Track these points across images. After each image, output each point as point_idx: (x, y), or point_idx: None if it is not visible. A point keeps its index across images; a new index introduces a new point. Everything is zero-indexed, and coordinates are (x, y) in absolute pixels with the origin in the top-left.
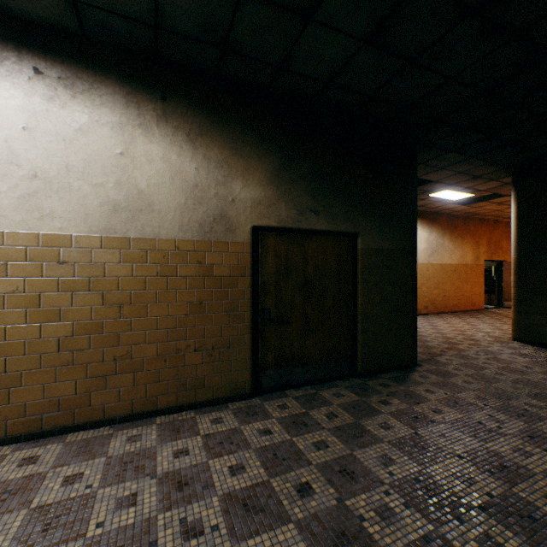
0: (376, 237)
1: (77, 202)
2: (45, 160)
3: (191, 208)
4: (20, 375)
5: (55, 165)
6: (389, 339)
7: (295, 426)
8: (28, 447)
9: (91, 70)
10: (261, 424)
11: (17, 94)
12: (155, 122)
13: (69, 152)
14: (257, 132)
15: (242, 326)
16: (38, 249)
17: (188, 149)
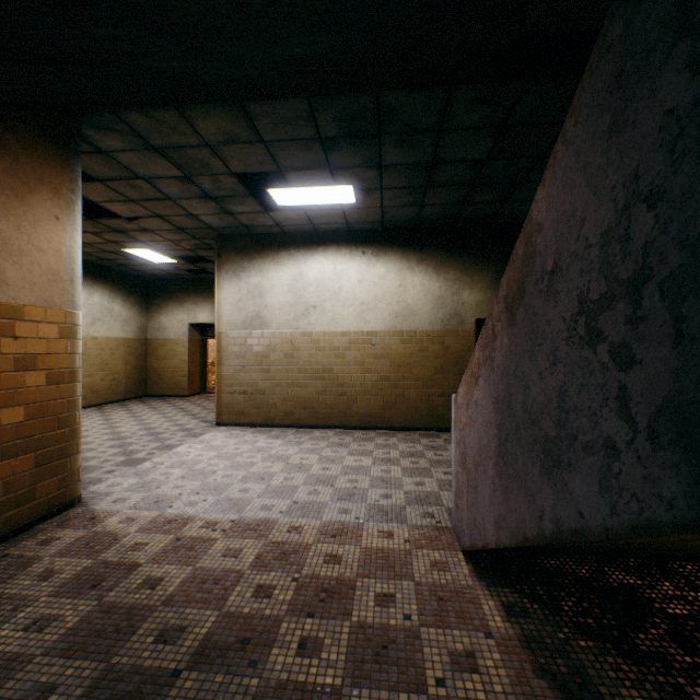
0: None
1: (379, 314)
2: (366, 295)
3: (436, 311)
4: (357, 398)
5: (370, 297)
6: None
7: None
8: (361, 431)
9: (385, 245)
10: None
11: (356, 266)
12: (416, 265)
13: (376, 289)
14: (479, 256)
15: None
16: (364, 338)
17: (434, 276)
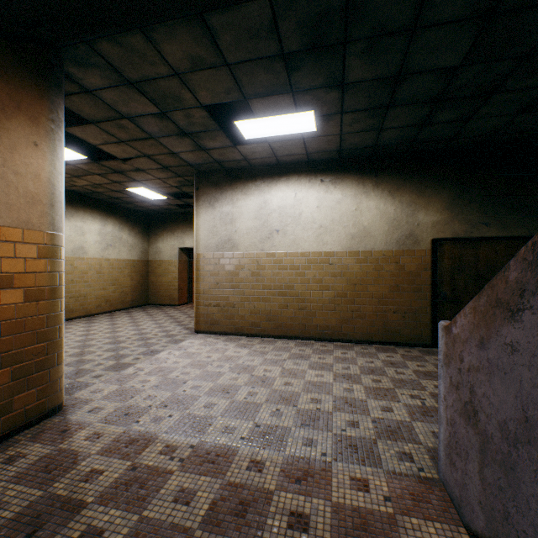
0: None
1: (336, 236)
2: (324, 219)
3: (391, 232)
4: (316, 312)
5: (328, 220)
6: None
7: None
8: (320, 342)
9: (342, 173)
10: (436, 357)
11: (314, 193)
12: (371, 189)
13: (333, 213)
14: (435, 178)
15: (424, 302)
16: (322, 258)
17: (389, 199)
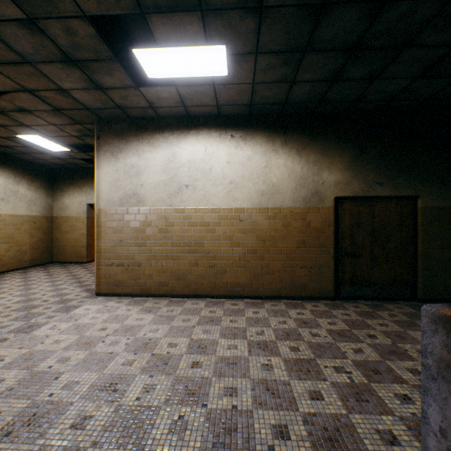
0: (436, 197)
1: (246, 192)
2: (235, 175)
3: (298, 190)
4: (226, 269)
5: (238, 176)
6: (450, 277)
7: (365, 315)
8: (230, 300)
9: (252, 129)
10: (342, 311)
11: (225, 148)
12: (280, 147)
13: (243, 170)
14: (338, 139)
15: (328, 257)
16: (232, 215)
17: (297, 158)
